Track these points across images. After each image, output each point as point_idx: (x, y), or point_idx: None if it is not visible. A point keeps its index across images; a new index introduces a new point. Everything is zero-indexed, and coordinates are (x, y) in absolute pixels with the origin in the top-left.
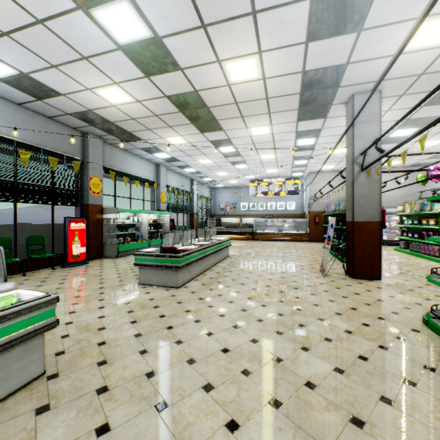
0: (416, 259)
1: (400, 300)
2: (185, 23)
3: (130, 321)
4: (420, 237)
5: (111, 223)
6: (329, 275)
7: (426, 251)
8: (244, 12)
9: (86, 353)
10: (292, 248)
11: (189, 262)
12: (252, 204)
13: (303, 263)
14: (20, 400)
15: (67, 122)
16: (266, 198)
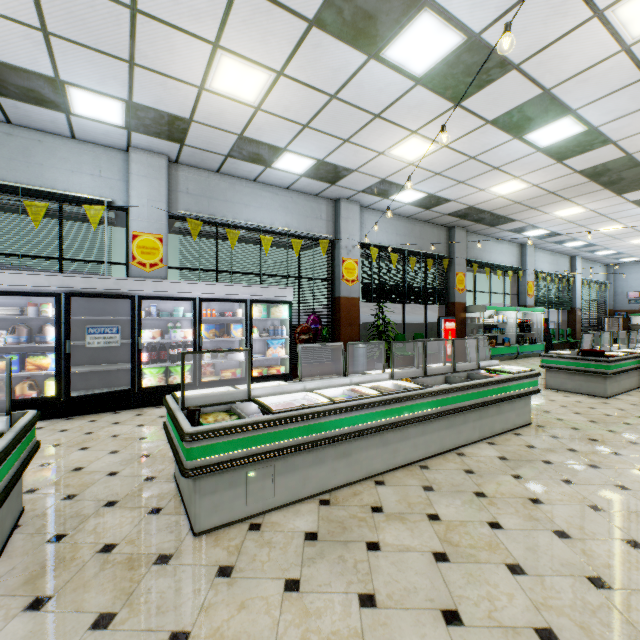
0: None
1: None
2: (637, 106)
3: (571, 412)
4: None
5: (476, 323)
6: None
7: None
8: None
9: (552, 421)
10: None
11: (619, 370)
12: None
13: None
14: (530, 430)
15: (439, 221)
16: None
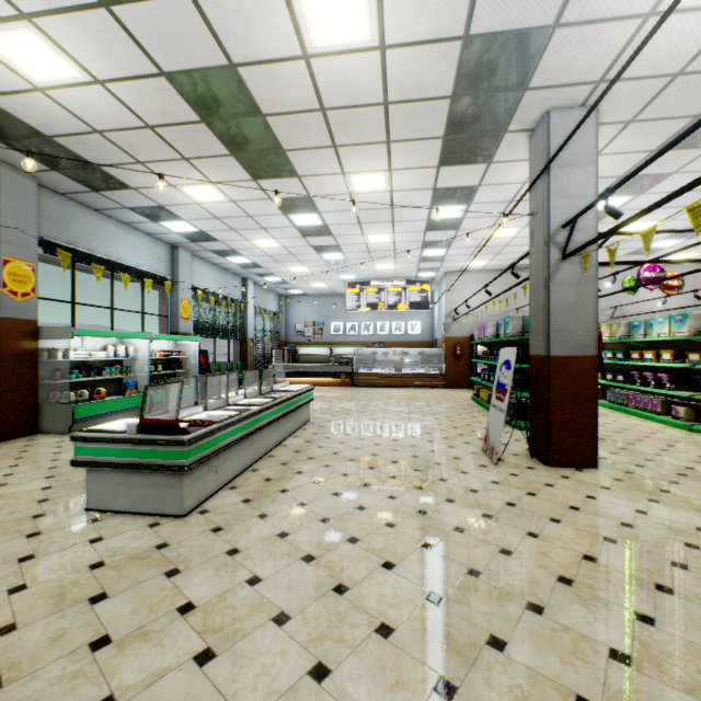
0: (625, 418)
1: (664, 523)
2: None
3: None
4: (627, 380)
5: (59, 360)
6: (503, 459)
7: (639, 405)
8: None
9: None
10: (421, 401)
11: (214, 450)
12: (351, 324)
13: (448, 433)
14: None
15: None
16: (374, 314)
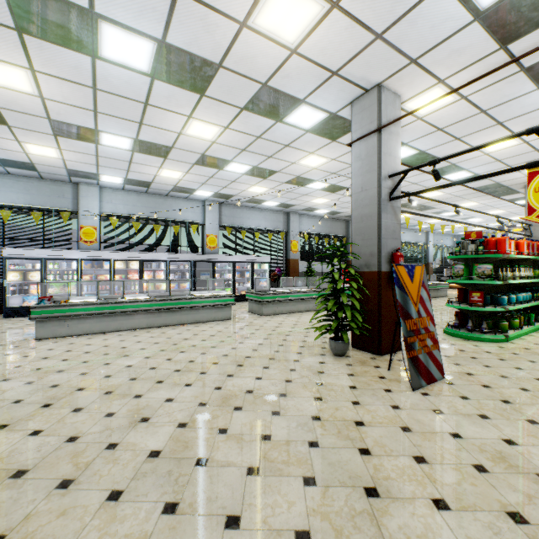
0: None
1: None
2: None
3: None
4: None
5: None
6: None
7: None
8: (422, 188)
9: None
10: None
11: None
12: None
13: None
14: None
15: (341, 218)
16: None
